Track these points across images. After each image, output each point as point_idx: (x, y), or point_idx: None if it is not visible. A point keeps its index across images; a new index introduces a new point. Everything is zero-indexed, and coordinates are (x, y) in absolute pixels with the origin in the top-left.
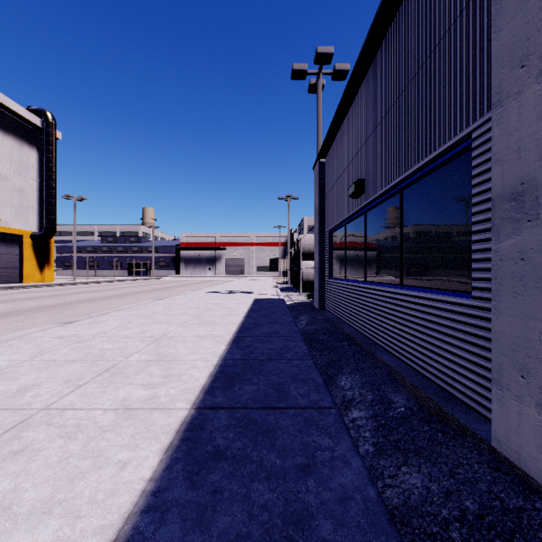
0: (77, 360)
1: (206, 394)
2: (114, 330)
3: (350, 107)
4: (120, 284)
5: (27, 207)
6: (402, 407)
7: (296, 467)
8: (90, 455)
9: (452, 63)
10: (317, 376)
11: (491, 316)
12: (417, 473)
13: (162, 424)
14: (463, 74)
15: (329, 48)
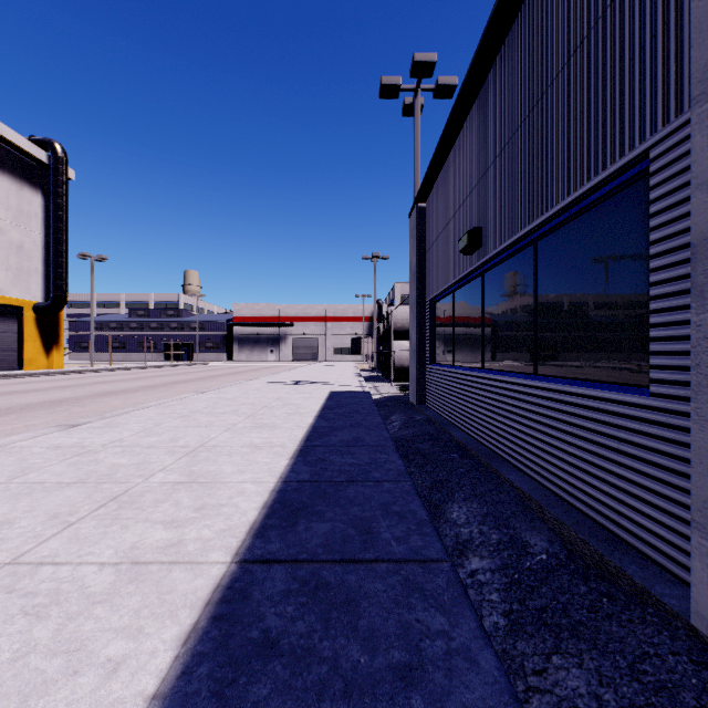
0: (74, 482)
1: (255, 537)
2: (135, 437)
3: (460, 130)
4: (153, 371)
5: (29, 269)
6: (543, 554)
7: (392, 670)
8: (64, 648)
9: (617, 51)
10: (418, 507)
11: (690, 424)
12: (579, 669)
13: (184, 590)
14: (635, 65)
15: (430, 55)
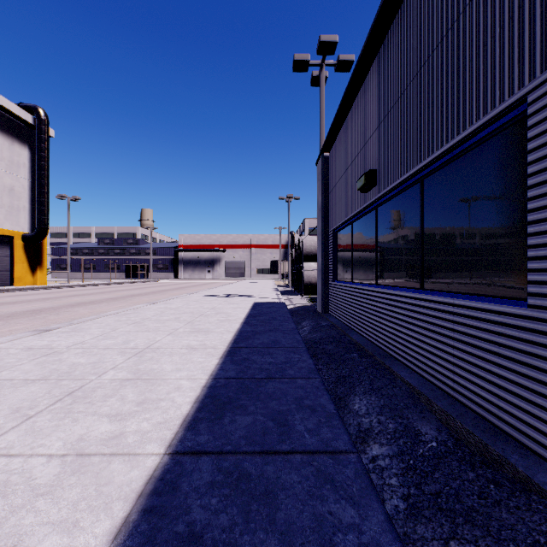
0: (38, 379)
1: (187, 429)
2: (94, 340)
3: (358, 93)
4: (116, 286)
5: (18, 206)
6: (433, 441)
7: None
8: (1, 543)
9: (497, 13)
10: (327, 401)
11: None
12: None
13: (120, 482)
14: (514, 23)
15: (332, 37)
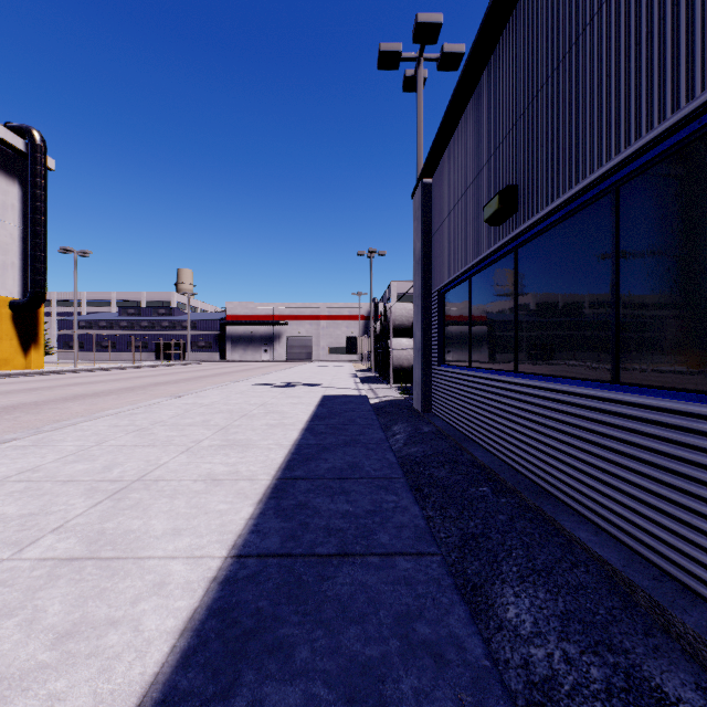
0: None
1: None
2: (57, 463)
3: (482, 73)
4: (139, 371)
5: (4, 263)
6: None
7: None
8: None
9: None
10: (464, 627)
11: None
12: None
13: None
14: None
15: (435, 16)
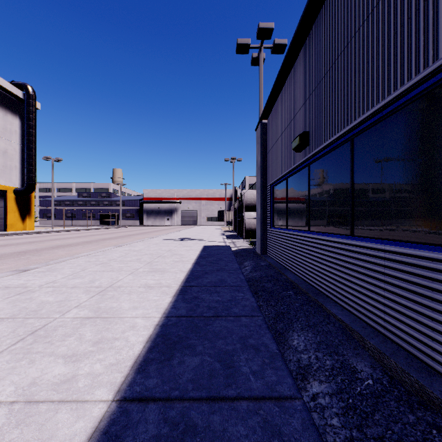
0: (7, 318)
1: (137, 372)
2: (64, 279)
3: (292, 67)
4: (91, 232)
5: (11, 166)
6: (369, 379)
7: None
8: None
9: None
10: (269, 340)
11: None
12: None
13: (63, 436)
14: None
15: (269, 24)
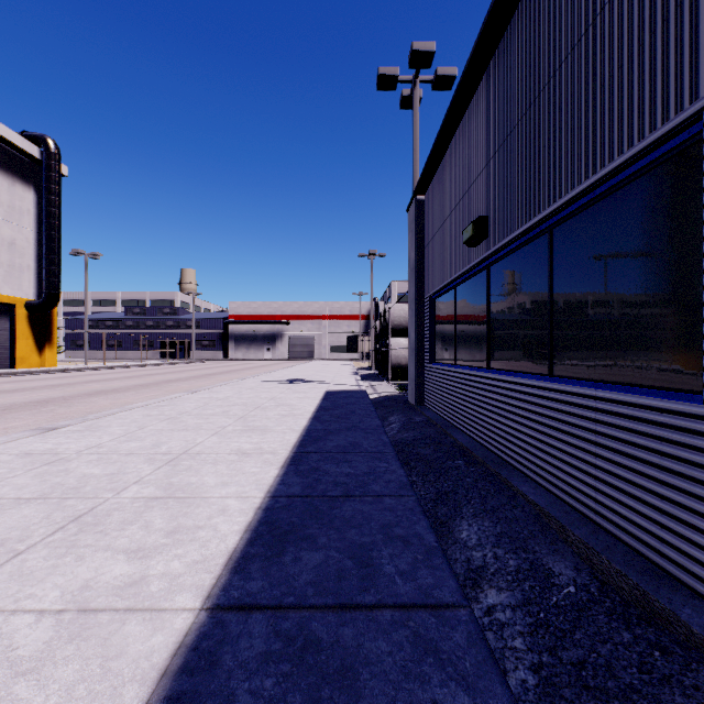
0: (35, 498)
1: (233, 572)
2: (114, 442)
3: (463, 116)
4: (147, 369)
5: (21, 266)
6: (571, 585)
7: None
8: None
9: None
10: (425, 530)
11: None
12: None
13: (136, 653)
14: (684, 12)
15: (428, 44)
